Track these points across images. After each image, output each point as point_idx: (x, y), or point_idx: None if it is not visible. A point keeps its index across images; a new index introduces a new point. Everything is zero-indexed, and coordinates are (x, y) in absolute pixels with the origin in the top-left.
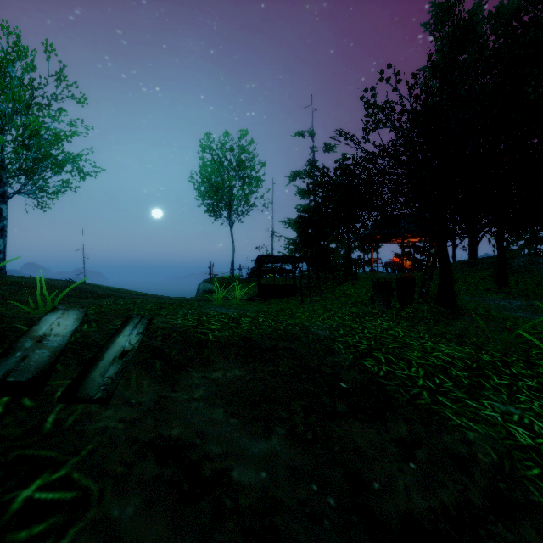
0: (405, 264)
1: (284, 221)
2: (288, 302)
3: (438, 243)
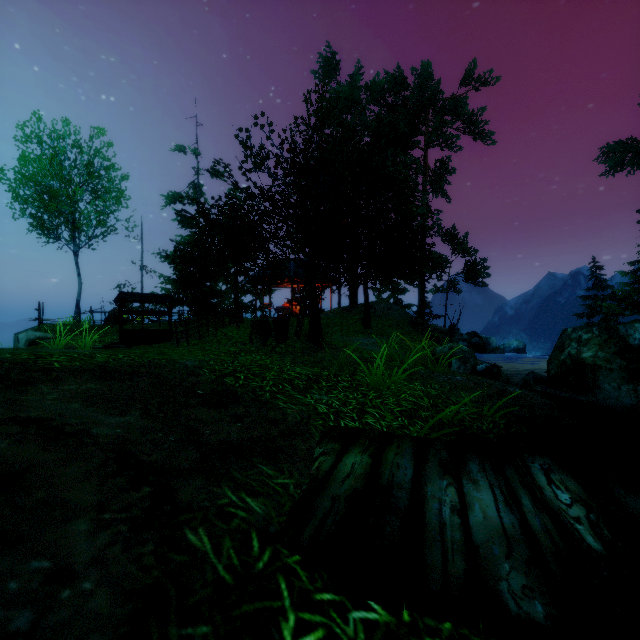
0: (296, 309)
1: (159, 253)
2: (161, 347)
3: (308, 286)
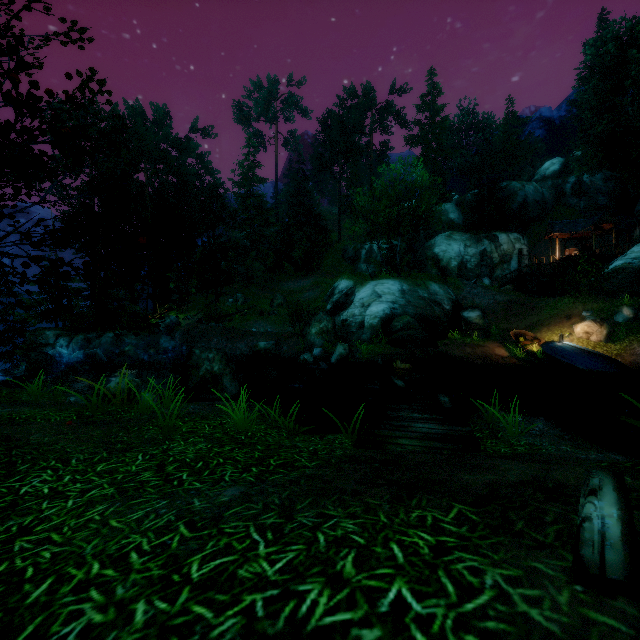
0: None
1: None
2: None
3: None
